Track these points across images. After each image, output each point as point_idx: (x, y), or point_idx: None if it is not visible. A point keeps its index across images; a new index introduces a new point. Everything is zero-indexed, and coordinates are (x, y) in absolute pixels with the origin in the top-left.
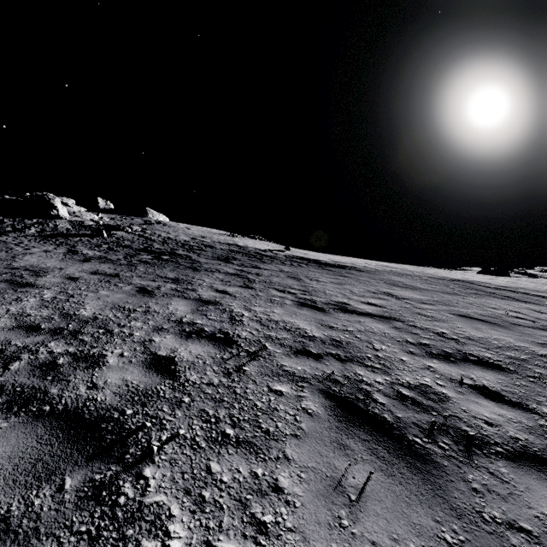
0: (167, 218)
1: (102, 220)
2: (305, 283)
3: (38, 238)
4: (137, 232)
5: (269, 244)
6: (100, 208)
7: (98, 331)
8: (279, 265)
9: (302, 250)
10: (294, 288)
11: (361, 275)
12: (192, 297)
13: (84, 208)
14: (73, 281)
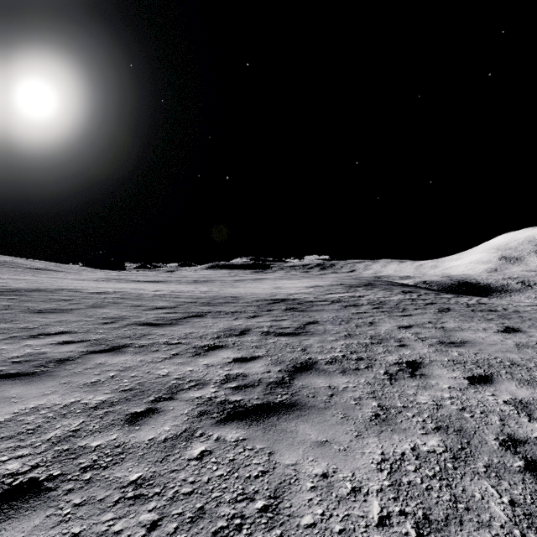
0: None
1: None
2: None
3: None
4: None
5: None
6: None
7: None
8: None
9: None
10: None
11: None
12: None
13: None
14: None
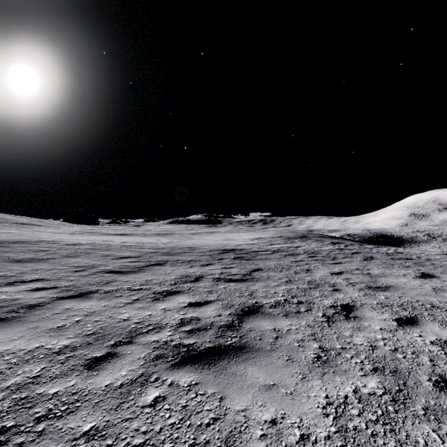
0: None
1: None
2: None
3: None
4: None
5: None
6: None
7: None
8: None
9: None
10: None
11: None
12: None
13: None
14: None
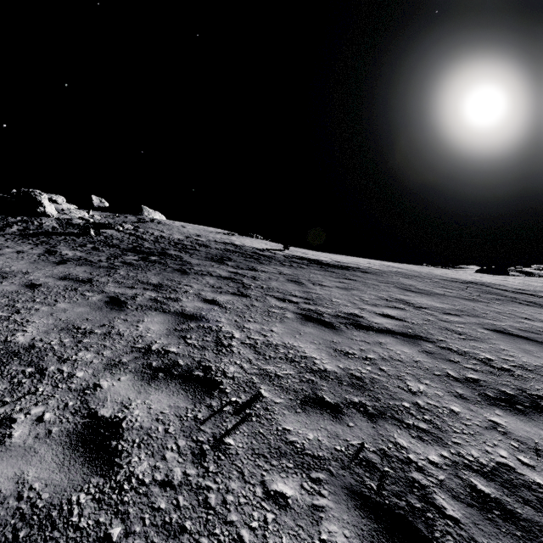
0: (163, 216)
1: (93, 218)
2: (308, 288)
3: (18, 236)
4: (128, 230)
5: (267, 243)
6: (94, 206)
7: (25, 370)
8: (277, 266)
9: (302, 249)
10: (295, 295)
11: (367, 278)
12: (173, 310)
13: (74, 206)
14: (32, 290)
